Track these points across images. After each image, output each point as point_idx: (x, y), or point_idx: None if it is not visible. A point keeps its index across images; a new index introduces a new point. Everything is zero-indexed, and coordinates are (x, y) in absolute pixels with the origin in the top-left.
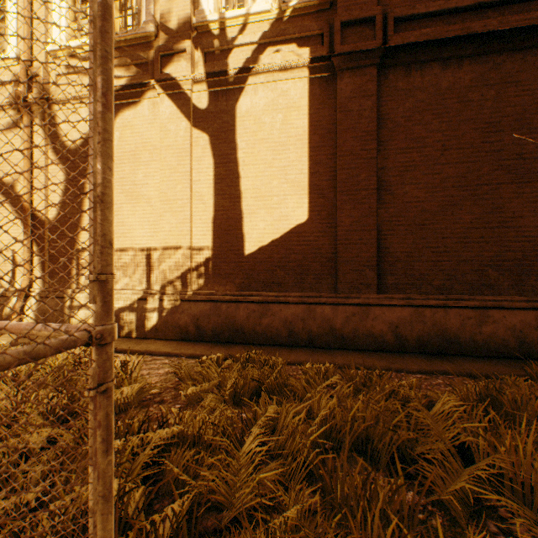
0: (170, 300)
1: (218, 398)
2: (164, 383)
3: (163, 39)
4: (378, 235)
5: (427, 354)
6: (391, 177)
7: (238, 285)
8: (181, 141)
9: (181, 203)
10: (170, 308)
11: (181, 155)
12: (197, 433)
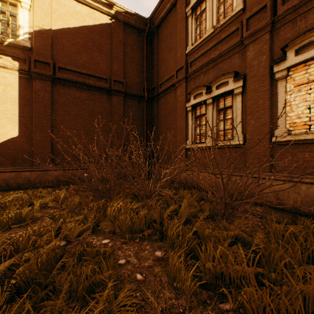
0: None
1: None
2: None
3: None
4: (53, 144)
5: (69, 185)
6: (58, 123)
7: None
8: None
9: None
10: None
11: None
12: None
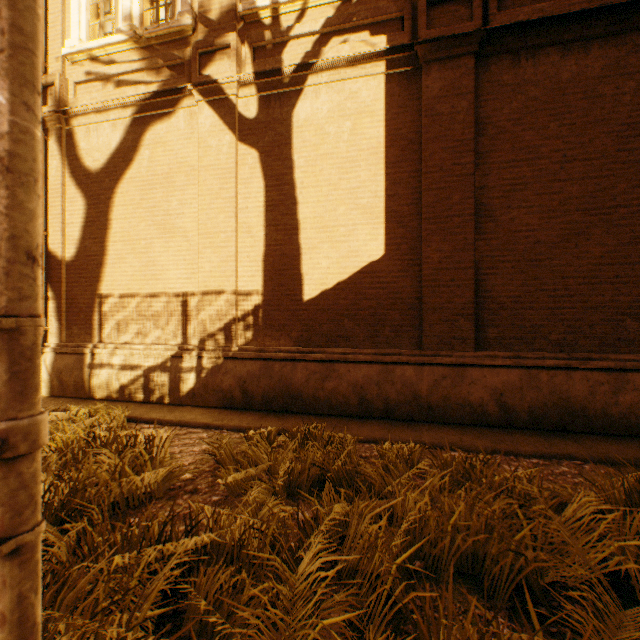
0: (210, 358)
1: (268, 489)
2: (199, 465)
3: (202, 34)
4: (476, 275)
5: (543, 430)
6: (493, 199)
7: (295, 339)
8: (224, 159)
9: (224, 237)
10: (210, 367)
11: (225, 177)
12: (237, 543)
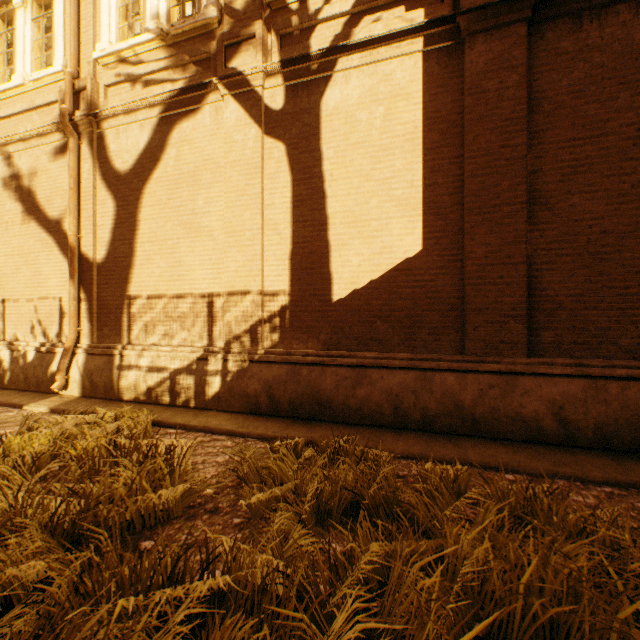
0: (236, 361)
1: (295, 512)
2: (221, 479)
3: (228, 25)
4: (528, 271)
5: (612, 451)
6: (549, 184)
7: (323, 342)
8: (249, 154)
9: (249, 235)
10: (235, 370)
11: (250, 173)
12: (258, 588)
